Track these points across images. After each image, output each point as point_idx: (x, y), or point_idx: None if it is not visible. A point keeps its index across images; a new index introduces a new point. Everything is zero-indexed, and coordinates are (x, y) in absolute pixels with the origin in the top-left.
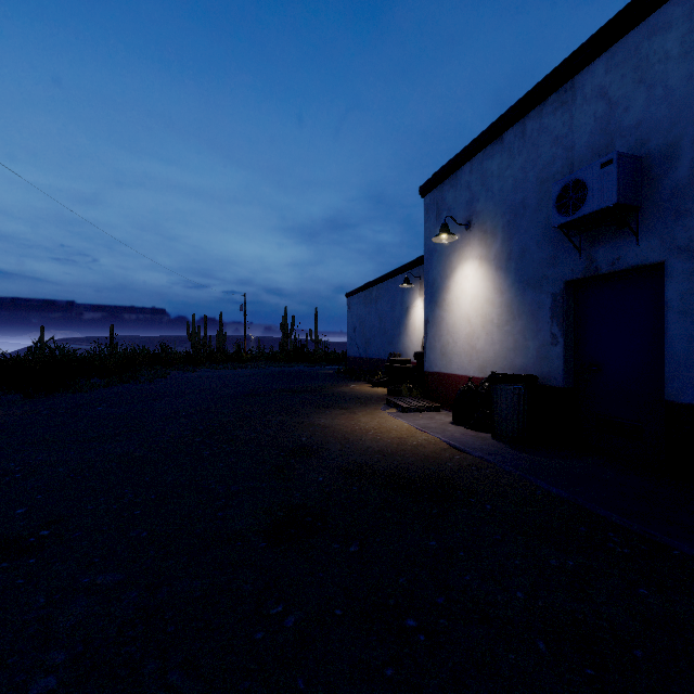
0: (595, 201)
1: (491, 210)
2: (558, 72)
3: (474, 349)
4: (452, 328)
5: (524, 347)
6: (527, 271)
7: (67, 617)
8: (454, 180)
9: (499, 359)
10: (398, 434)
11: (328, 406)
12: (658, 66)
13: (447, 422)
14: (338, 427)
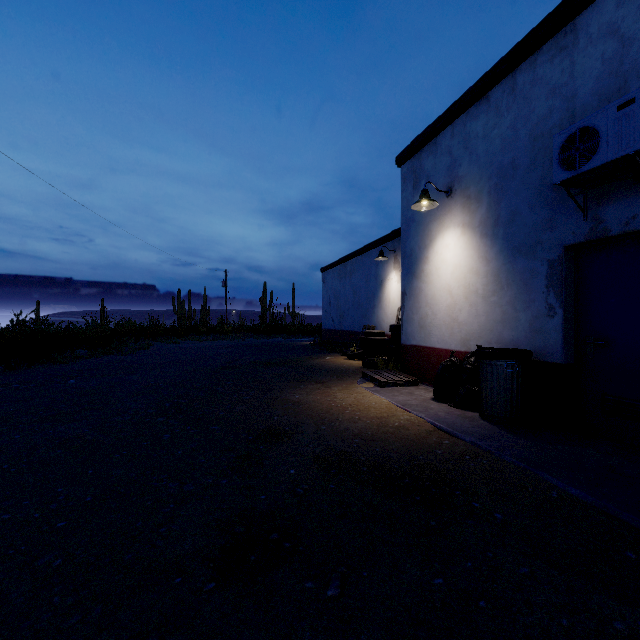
0: (611, 149)
1: (475, 174)
2: (557, 13)
3: (456, 322)
4: (431, 299)
5: (514, 319)
6: (518, 237)
7: None
8: (434, 146)
9: (484, 332)
10: (377, 412)
11: (303, 379)
12: None
13: (428, 398)
14: (313, 404)
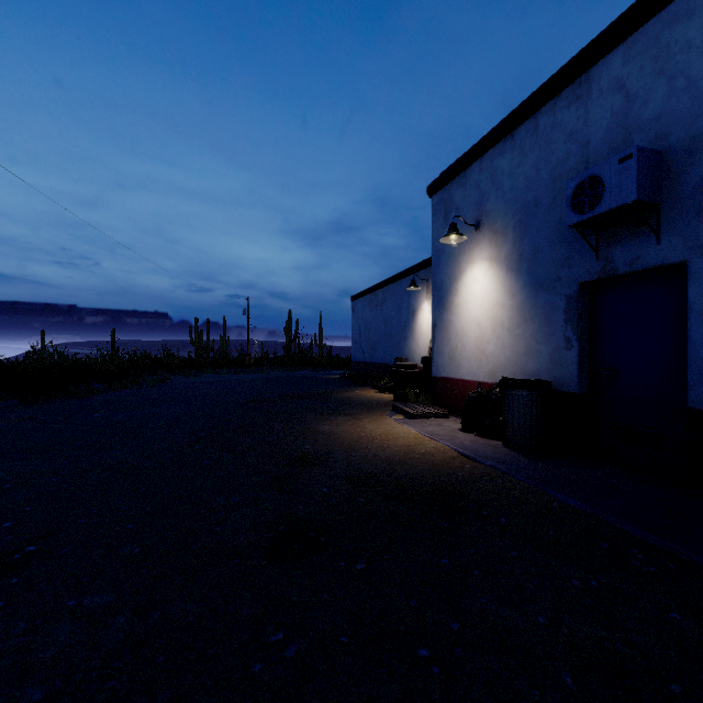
0: (613, 198)
1: (502, 210)
2: (573, 64)
3: (484, 354)
4: (461, 331)
5: (536, 351)
6: (540, 272)
7: (48, 646)
8: (463, 179)
9: (510, 364)
10: (405, 441)
11: (332, 412)
12: (680, 56)
13: (456, 429)
14: (343, 434)
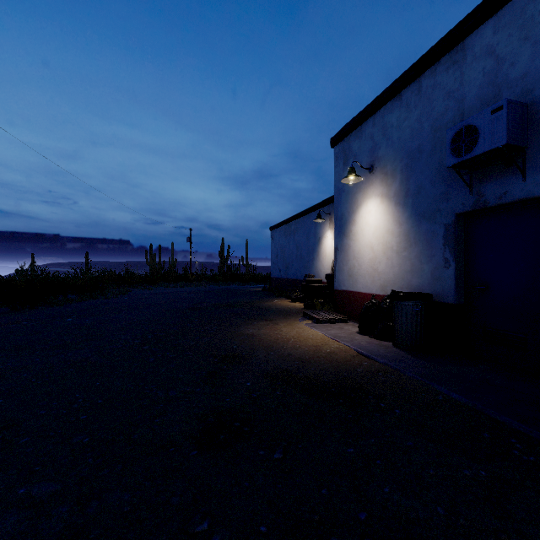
0: (486, 142)
1: (391, 156)
2: (451, 35)
3: (376, 271)
4: (358, 254)
5: (420, 269)
6: (422, 206)
7: None
8: (359, 132)
9: (398, 279)
10: (314, 342)
11: (255, 317)
12: None
13: (354, 332)
14: (264, 336)
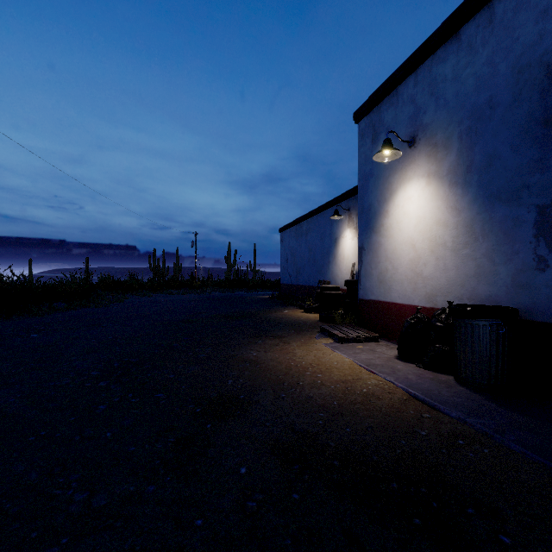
0: None
1: (443, 120)
2: None
3: (420, 276)
4: (392, 253)
5: (491, 273)
6: (496, 182)
7: None
8: (395, 97)
9: (454, 287)
10: (341, 374)
11: (261, 334)
12: None
13: (392, 357)
14: (271, 364)
